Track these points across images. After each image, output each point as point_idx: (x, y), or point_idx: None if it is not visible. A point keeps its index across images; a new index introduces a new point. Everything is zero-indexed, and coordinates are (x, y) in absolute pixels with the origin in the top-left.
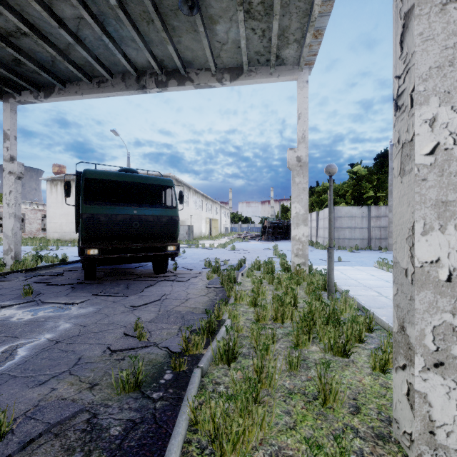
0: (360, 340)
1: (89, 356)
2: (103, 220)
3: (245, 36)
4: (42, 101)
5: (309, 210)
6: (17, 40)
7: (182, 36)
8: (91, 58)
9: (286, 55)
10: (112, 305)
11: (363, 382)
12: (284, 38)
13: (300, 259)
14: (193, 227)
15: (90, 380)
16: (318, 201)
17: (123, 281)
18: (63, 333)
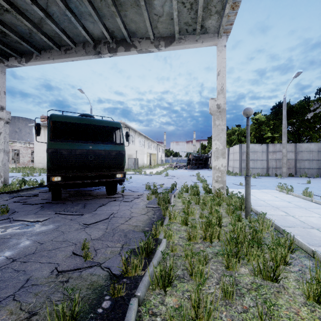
0: (285, 263)
1: (37, 277)
2: (65, 153)
3: (177, 9)
4: (24, 65)
5: None
6: (1, 16)
7: (127, 10)
8: (58, 30)
9: (209, 25)
10: (69, 222)
11: (301, 315)
12: (208, 10)
13: (219, 184)
14: (138, 159)
15: (30, 308)
16: (229, 140)
17: (81, 201)
18: (21, 251)
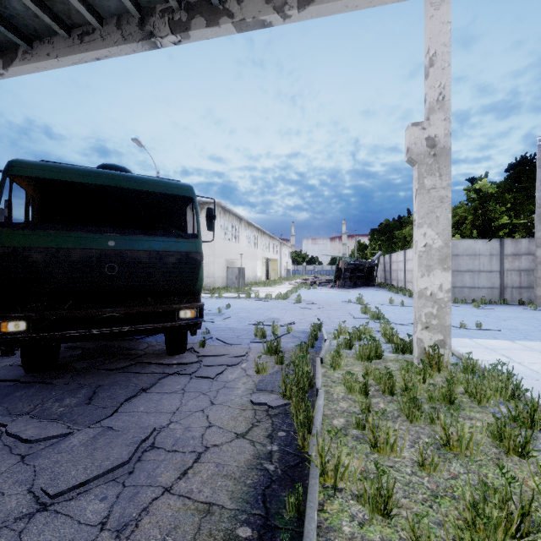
0: None
1: None
2: (39, 260)
3: None
4: (2, 75)
5: (401, 246)
6: None
7: None
8: None
9: None
10: (4, 477)
11: None
12: None
13: (433, 334)
14: (244, 269)
15: None
16: None
17: (96, 376)
18: None
